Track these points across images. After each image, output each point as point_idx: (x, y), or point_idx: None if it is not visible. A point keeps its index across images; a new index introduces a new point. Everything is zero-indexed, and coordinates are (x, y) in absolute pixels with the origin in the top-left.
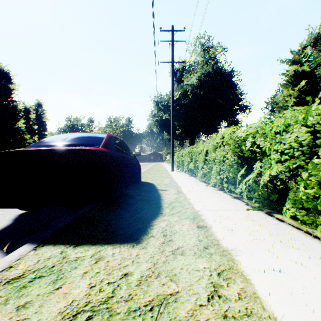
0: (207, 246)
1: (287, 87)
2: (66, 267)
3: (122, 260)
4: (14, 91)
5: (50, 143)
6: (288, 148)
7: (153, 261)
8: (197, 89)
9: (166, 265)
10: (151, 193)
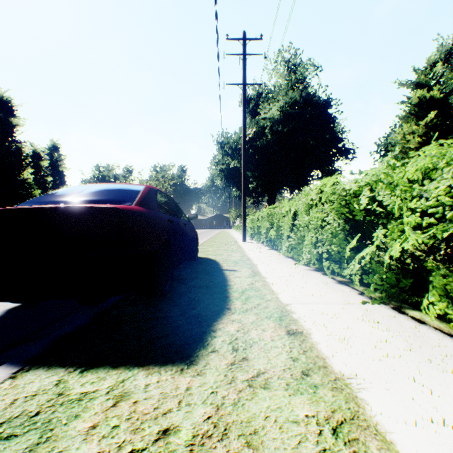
0: (307, 370)
1: (409, 121)
2: (61, 415)
3: (160, 400)
4: (18, 127)
5: (56, 198)
6: (435, 205)
7: (216, 401)
8: (279, 125)
9: (238, 411)
10: (213, 275)
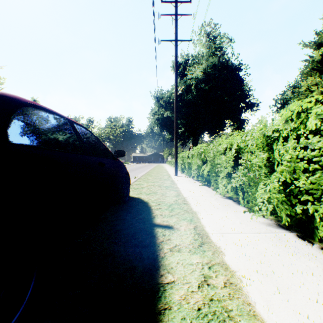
0: None
1: (312, 75)
2: None
3: None
4: None
5: None
6: None
7: None
8: (202, 83)
9: None
10: (139, 242)
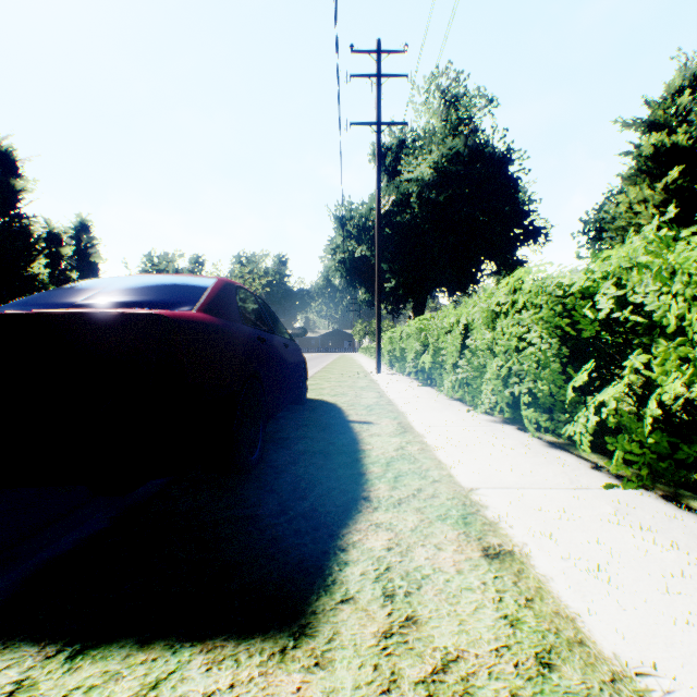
0: (547, 653)
1: (638, 183)
2: None
3: None
4: (25, 193)
5: (56, 299)
6: None
7: None
8: (431, 190)
9: None
10: (334, 431)
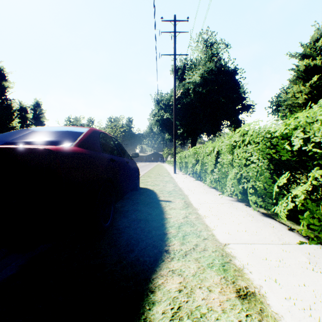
0: None
1: (297, 83)
2: None
3: None
4: (9, 88)
5: None
6: None
7: None
8: (199, 87)
9: None
10: (151, 206)
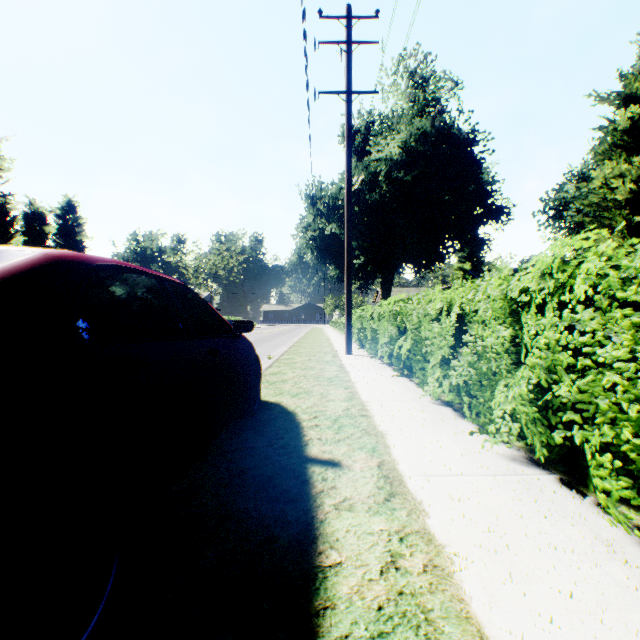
0: None
1: (614, 157)
2: None
3: None
4: (2, 172)
5: None
6: None
7: None
8: (399, 169)
9: None
10: (281, 494)
